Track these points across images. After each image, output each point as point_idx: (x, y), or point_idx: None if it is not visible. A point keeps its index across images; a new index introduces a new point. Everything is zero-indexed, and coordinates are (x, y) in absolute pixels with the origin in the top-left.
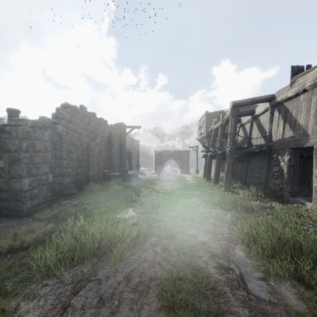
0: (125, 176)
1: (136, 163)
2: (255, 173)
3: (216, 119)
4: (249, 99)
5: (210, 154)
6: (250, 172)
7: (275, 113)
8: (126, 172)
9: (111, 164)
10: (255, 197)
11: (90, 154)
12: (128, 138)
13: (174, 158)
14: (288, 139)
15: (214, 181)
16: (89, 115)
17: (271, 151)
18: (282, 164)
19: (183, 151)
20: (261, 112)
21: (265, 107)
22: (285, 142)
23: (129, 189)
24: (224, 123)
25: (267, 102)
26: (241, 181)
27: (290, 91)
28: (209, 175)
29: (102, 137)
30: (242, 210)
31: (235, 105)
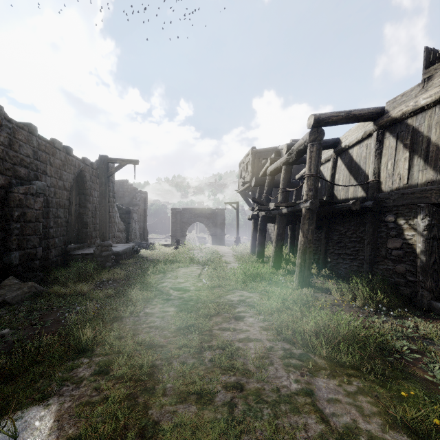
0: (105, 256)
1: (141, 228)
2: (344, 247)
3: (274, 155)
4: (343, 112)
5: (264, 215)
6: (334, 245)
7: (386, 140)
8: (107, 248)
9: (85, 233)
10: (368, 304)
11: (14, 213)
12: (128, 188)
13: (202, 220)
14: (422, 187)
15: (274, 263)
16: (15, 127)
17: (380, 209)
18: (410, 235)
19: (216, 209)
20: (356, 140)
21: (364, 131)
22: (416, 192)
23: (102, 293)
24: (293, 158)
25: (368, 123)
26: (317, 260)
27: (426, 95)
28: (261, 250)
29: (59, 179)
30: (379, 359)
31: (318, 122)
